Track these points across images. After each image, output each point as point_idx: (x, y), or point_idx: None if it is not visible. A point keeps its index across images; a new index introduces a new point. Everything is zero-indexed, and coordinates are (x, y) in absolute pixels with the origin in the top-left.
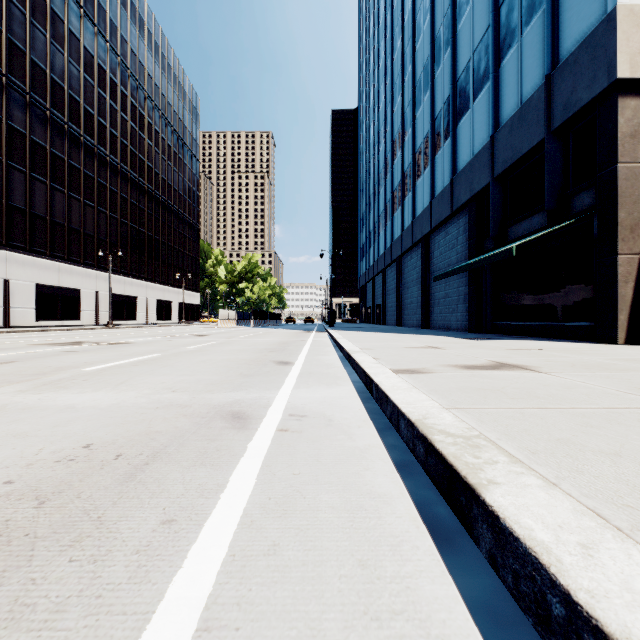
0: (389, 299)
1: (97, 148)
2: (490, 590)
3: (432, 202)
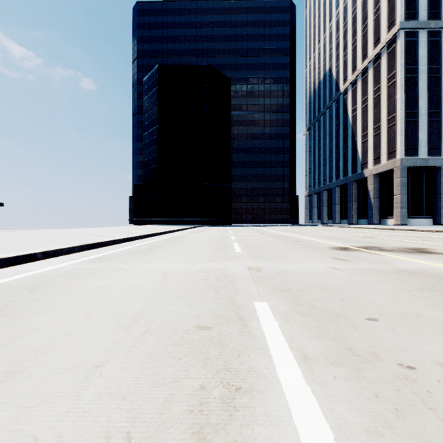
0: None
1: None
2: None
3: None
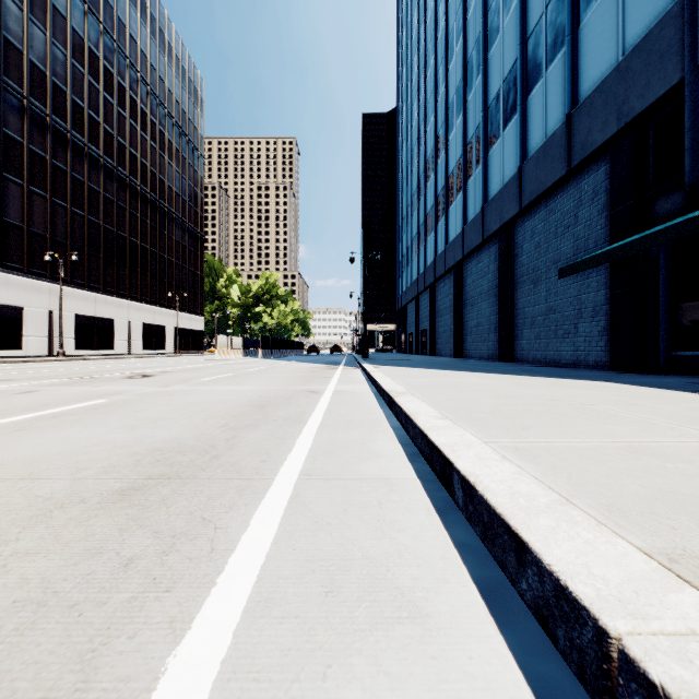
0: (441, 322)
1: (51, 119)
2: None
3: (523, 167)
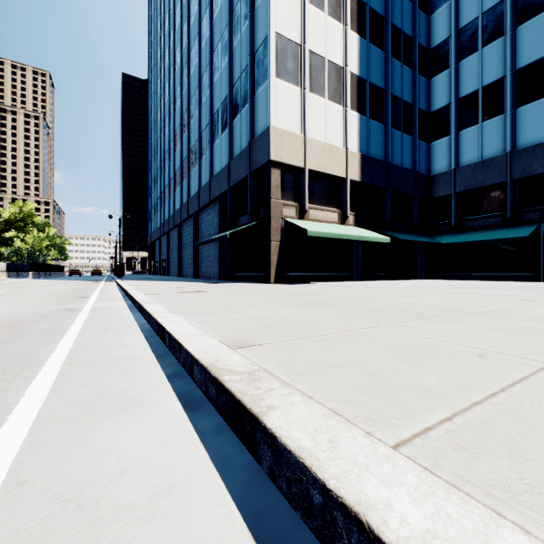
0: (173, 255)
1: None
2: (218, 421)
3: (200, 190)
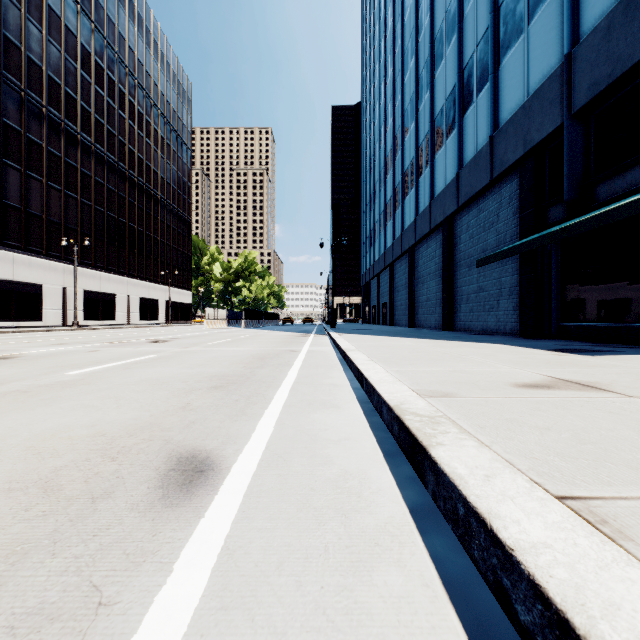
0: (398, 296)
1: (65, 123)
2: None
3: (460, 173)
